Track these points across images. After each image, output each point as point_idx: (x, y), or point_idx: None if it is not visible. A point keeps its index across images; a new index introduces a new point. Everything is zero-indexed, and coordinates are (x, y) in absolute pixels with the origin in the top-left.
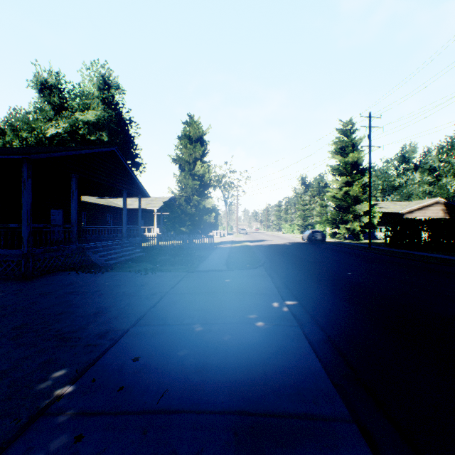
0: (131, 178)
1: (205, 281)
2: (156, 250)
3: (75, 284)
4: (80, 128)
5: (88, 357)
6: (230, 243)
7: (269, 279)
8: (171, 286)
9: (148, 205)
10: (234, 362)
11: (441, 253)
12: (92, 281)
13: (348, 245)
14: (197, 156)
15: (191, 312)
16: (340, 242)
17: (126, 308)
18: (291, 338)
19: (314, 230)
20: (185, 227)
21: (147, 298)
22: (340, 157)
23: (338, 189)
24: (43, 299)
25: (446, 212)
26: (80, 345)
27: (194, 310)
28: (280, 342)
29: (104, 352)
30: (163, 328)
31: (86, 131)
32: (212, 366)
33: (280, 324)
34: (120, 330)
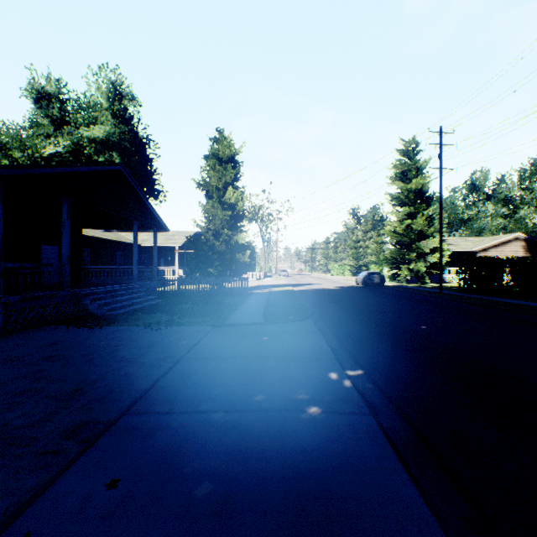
0: (145, 206)
1: (236, 339)
2: (177, 296)
3: (59, 345)
4: (85, 146)
5: (35, 480)
6: (269, 287)
7: (320, 335)
8: (189, 346)
9: (169, 241)
10: (275, 493)
11: (529, 300)
12: (84, 339)
13: (413, 290)
14: (228, 181)
15: (212, 390)
16: (402, 286)
17: (120, 383)
18: (364, 437)
19: (371, 272)
20: (213, 267)
21: (153, 367)
22: (402, 183)
23: (398, 222)
24: (6, 368)
25: (527, 250)
26: (31, 452)
27: (217, 386)
28: (347, 446)
29: (63, 469)
30: (167, 420)
31: (92, 150)
32: (239, 502)
33: (343, 411)
34: (102, 422)
